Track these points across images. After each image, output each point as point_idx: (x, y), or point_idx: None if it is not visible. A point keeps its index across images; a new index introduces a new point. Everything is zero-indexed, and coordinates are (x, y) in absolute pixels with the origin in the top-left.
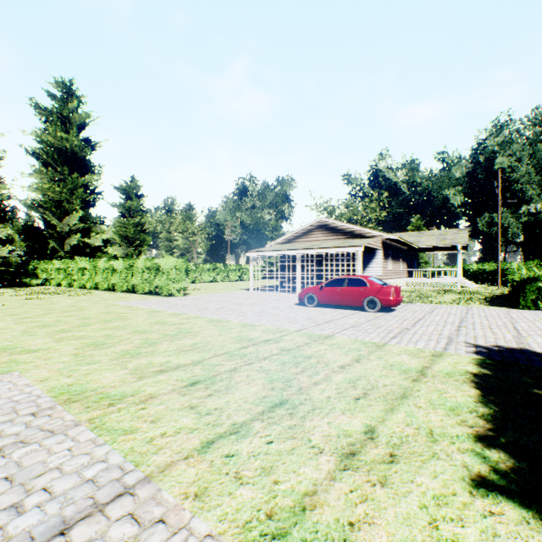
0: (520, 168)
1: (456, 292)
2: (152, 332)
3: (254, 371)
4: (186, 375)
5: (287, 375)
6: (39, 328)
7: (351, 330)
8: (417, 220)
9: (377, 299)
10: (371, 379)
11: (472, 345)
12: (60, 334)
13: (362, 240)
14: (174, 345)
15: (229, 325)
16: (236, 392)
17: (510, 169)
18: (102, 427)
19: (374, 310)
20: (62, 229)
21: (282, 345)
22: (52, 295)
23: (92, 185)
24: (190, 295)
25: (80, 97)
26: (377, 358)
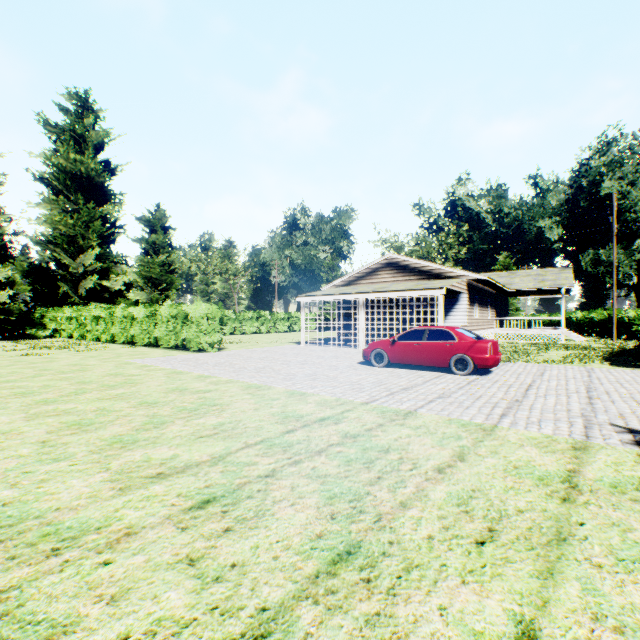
0: (633, 193)
1: (561, 347)
2: (165, 404)
3: (303, 477)
4: (196, 485)
5: (355, 486)
6: (15, 397)
7: (440, 403)
8: (505, 258)
9: (468, 357)
10: (493, 497)
11: (625, 430)
12: (39, 406)
13: (441, 282)
14: (189, 426)
15: (270, 394)
16: (272, 524)
17: (620, 195)
18: (13, 614)
19: (465, 372)
20: (75, 269)
21: (344, 428)
22: (56, 350)
23: (112, 217)
24: (225, 351)
25: (98, 112)
26: (490, 453)
